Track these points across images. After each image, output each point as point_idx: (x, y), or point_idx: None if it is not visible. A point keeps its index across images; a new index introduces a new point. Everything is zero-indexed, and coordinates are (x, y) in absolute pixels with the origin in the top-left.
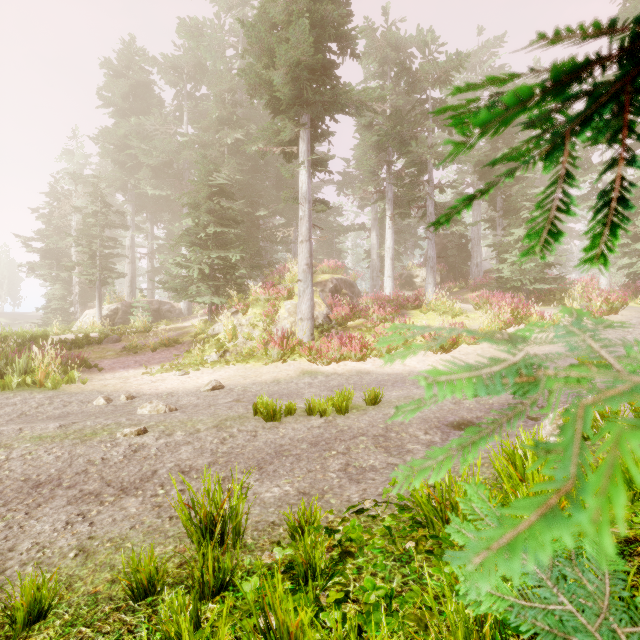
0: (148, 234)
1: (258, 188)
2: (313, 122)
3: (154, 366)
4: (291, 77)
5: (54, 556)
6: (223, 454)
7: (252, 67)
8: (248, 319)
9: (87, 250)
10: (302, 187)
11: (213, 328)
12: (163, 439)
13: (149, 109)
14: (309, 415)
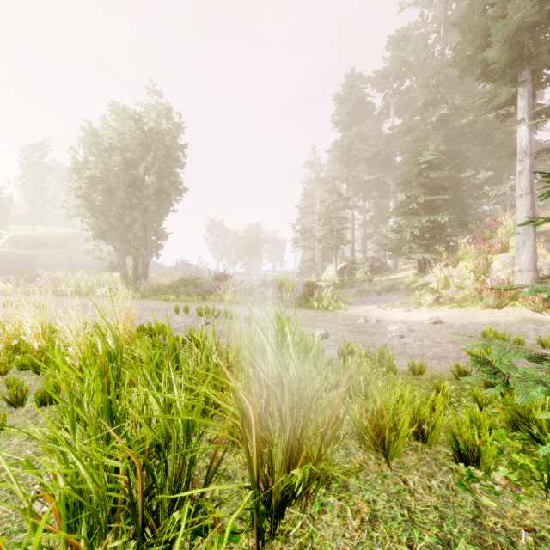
0: (361, 209)
1: (462, 151)
2: (535, 73)
3: (382, 304)
4: (508, 45)
5: (402, 365)
6: (466, 355)
7: (462, 51)
8: (458, 271)
9: (329, 227)
10: (521, 142)
11: (424, 279)
12: (417, 342)
13: (364, 116)
14: (539, 348)
